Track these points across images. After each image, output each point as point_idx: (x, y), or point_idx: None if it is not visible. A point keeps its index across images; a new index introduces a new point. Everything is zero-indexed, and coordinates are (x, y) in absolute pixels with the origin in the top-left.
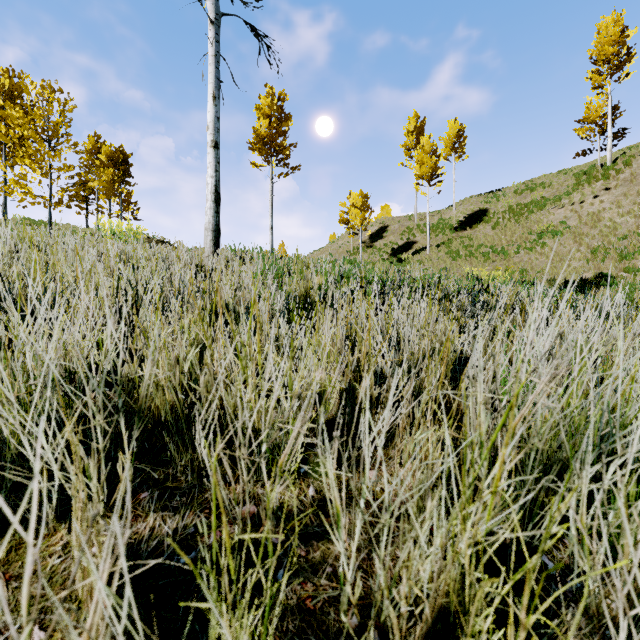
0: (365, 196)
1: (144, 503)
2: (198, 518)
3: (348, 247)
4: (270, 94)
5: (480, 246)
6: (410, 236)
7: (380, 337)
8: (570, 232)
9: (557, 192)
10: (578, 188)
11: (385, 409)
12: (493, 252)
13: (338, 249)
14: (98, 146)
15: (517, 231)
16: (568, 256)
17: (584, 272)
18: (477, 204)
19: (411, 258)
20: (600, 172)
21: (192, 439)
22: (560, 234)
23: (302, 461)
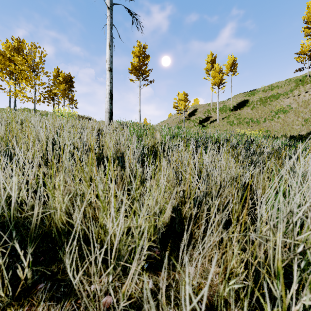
0: (186, 94)
1: (39, 293)
2: (72, 308)
3: (177, 120)
4: (139, 45)
5: (245, 118)
6: (208, 114)
7: (196, 177)
8: (293, 110)
9: (285, 90)
10: (297, 88)
11: (199, 223)
12: (251, 121)
13: (172, 121)
14: (58, 73)
15: (264, 110)
16: (292, 123)
17: (301, 131)
18: (243, 97)
19: (209, 125)
20: (309, 79)
21: (71, 250)
22: (287, 112)
23: (146, 258)
